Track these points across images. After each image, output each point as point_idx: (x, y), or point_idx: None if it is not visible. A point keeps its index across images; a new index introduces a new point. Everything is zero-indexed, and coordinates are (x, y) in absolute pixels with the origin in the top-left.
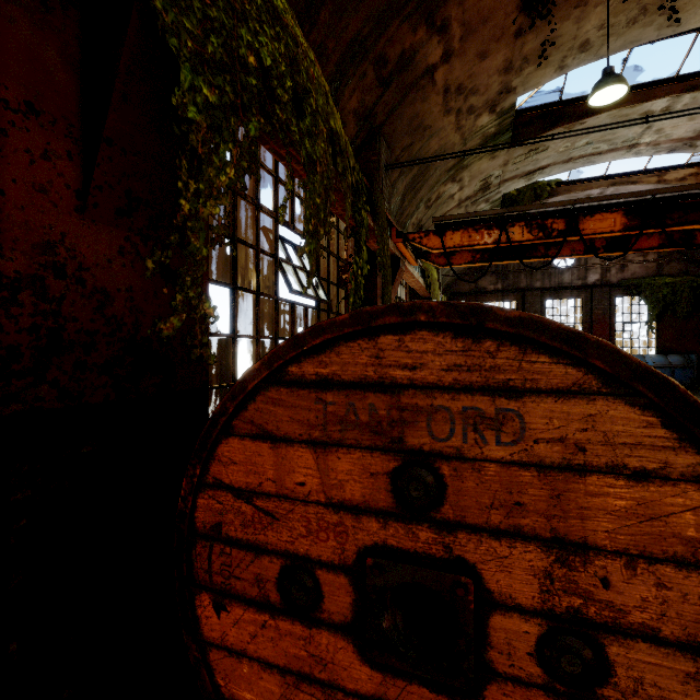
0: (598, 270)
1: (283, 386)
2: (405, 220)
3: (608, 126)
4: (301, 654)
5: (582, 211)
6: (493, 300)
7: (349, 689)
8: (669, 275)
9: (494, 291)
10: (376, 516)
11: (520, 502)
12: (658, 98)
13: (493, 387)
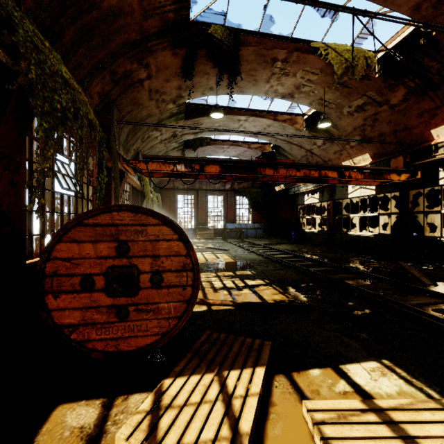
0: (230, 183)
1: (82, 226)
2: (129, 147)
3: (226, 121)
4: (88, 301)
5: (206, 162)
6: (183, 194)
7: (104, 305)
8: (256, 188)
9: (183, 189)
10: (112, 258)
11: (146, 249)
12: (242, 116)
13: (141, 224)
